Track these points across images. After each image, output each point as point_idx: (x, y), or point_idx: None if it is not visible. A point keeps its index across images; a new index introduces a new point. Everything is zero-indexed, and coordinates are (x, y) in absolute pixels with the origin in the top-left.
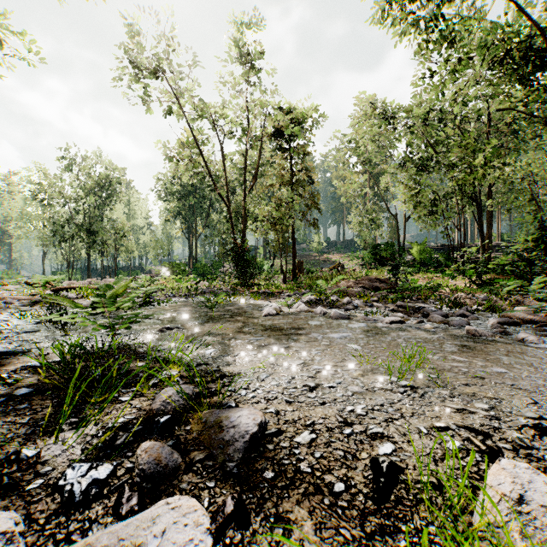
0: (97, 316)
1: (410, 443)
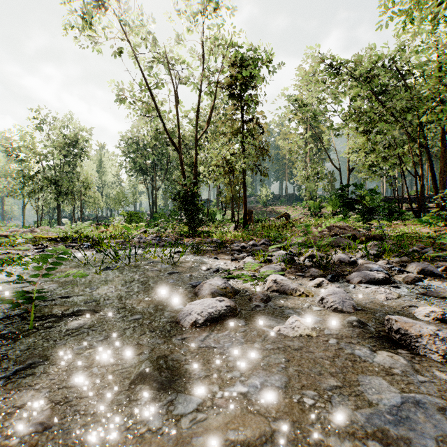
0: None
1: None
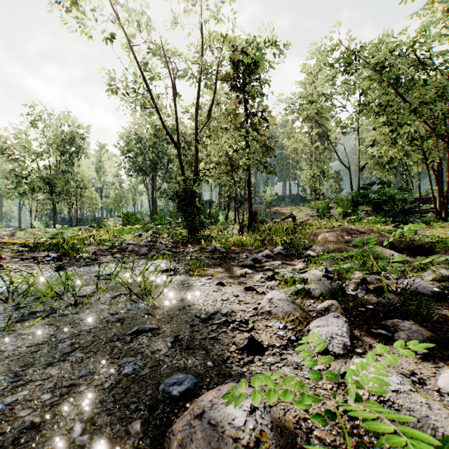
0: None
1: None
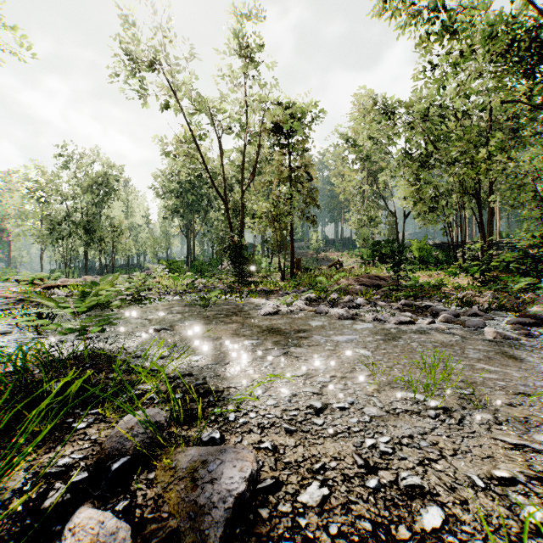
0: (81, 316)
1: (465, 505)
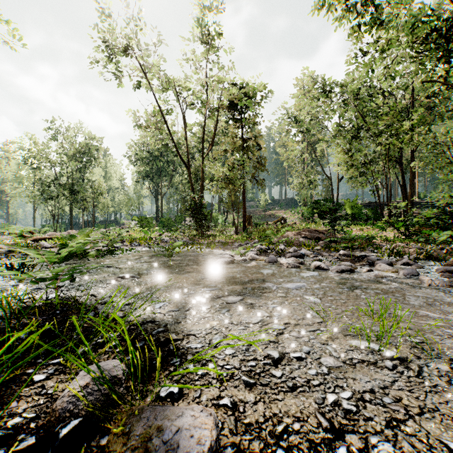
0: (61, 264)
1: None
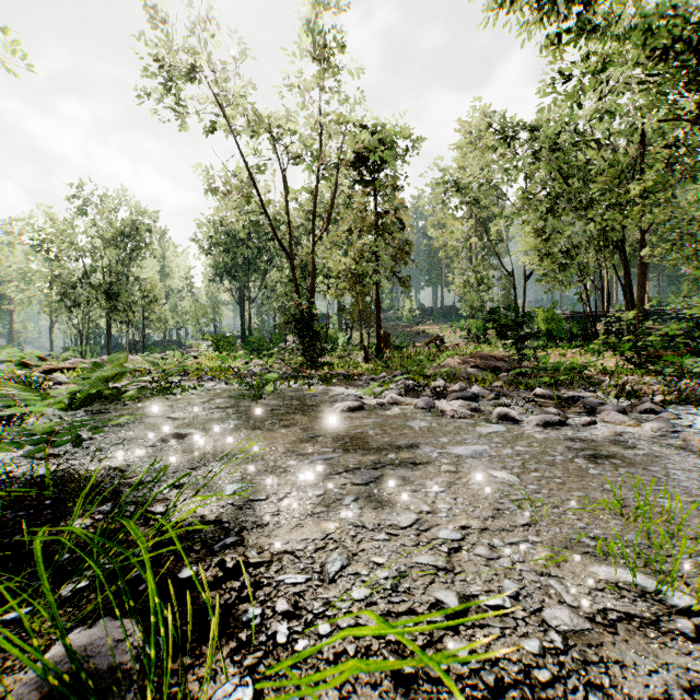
0: (77, 412)
1: None
